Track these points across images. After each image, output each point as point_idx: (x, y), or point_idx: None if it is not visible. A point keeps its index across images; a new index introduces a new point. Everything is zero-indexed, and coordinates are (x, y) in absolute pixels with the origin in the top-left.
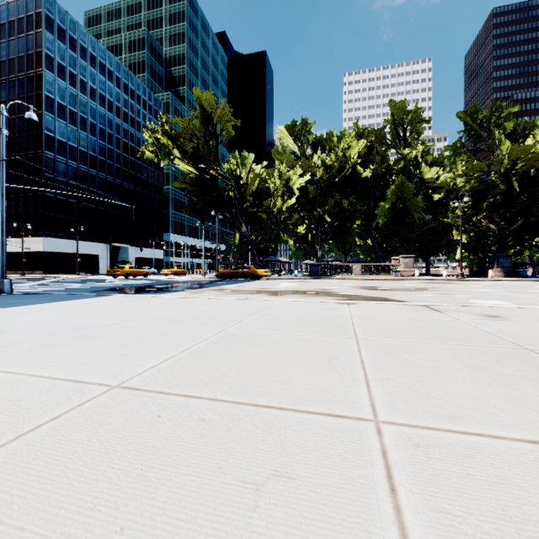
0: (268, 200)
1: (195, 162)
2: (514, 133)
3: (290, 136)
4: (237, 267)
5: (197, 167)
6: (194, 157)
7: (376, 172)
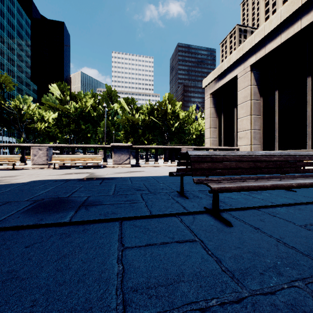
0: (33, 124)
1: None
2: (138, 109)
3: (59, 89)
4: None
5: None
6: None
7: (97, 114)
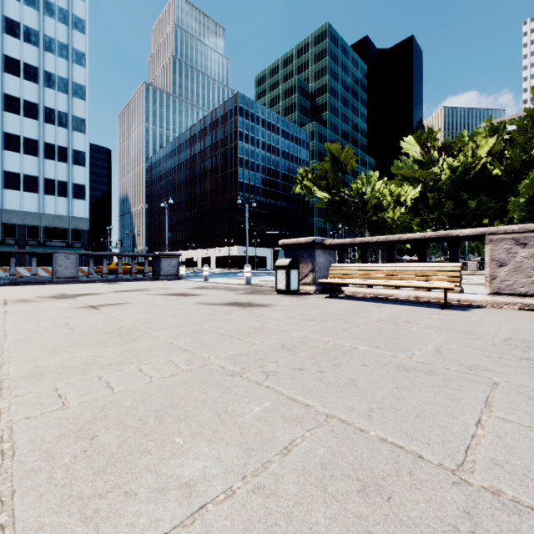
0: (382, 213)
1: (329, 189)
2: None
3: (416, 145)
4: None
5: (330, 192)
6: (327, 186)
7: (508, 167)
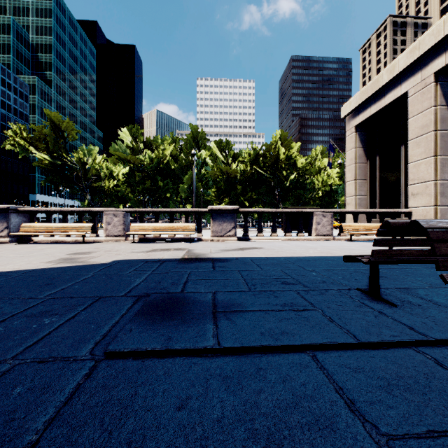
0: (100, 182)
1: (50, 152)
2: (236, 156)
3: (130, 135)
4: (75, 222)
5: (52, 155)
6: (48, 149)
7: (179, 166)
